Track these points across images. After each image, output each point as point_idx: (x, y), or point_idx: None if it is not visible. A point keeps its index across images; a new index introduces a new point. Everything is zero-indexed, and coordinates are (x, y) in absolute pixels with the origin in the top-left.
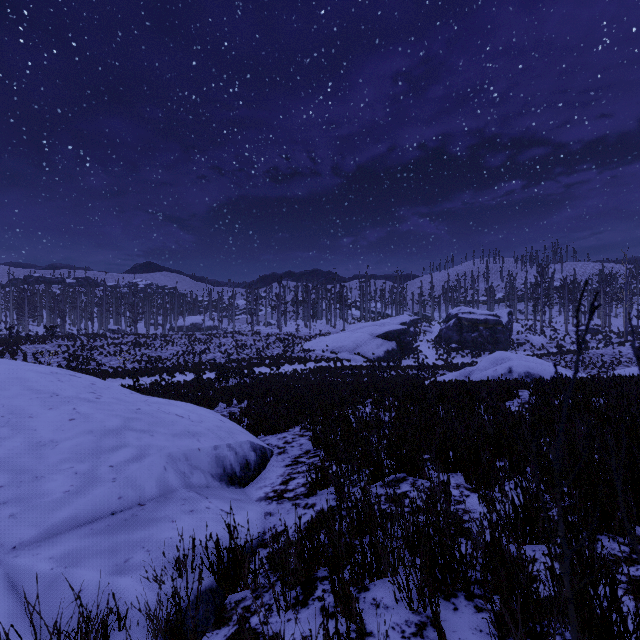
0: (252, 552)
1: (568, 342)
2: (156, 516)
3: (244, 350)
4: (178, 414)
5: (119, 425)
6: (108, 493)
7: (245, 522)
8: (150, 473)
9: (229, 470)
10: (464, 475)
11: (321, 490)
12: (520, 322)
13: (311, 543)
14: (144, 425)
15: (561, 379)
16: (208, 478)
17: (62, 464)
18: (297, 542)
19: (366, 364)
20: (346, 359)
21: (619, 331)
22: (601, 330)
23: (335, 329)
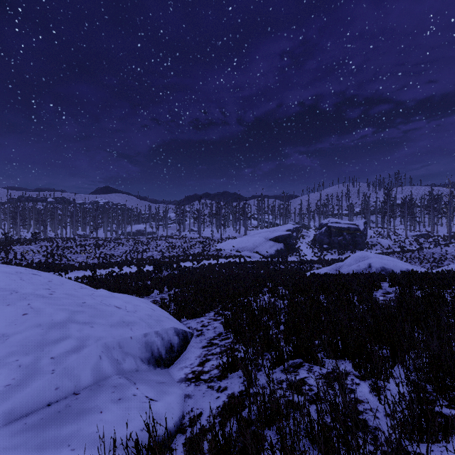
0: (169, 449)
1: (408, 244)
2: (87, 406)
3: (174, 249)
4: (117, 305)
5: (65, 318)
6: (46, 385)
7: (166, 408)
8: (86, 362)
9: (156, 353)
10: (353, 364)
11: (231, 373)
12: (372, 229)
13: (224, 438)
14: (86, 317)
15: (413, 274)
16: (138, 362)
17: (8, 357)
18: (211, 439)
19: (262, 260)
20: (247, 256)
21: (444, 236)
22: (431, 235)
23: (239, 234)
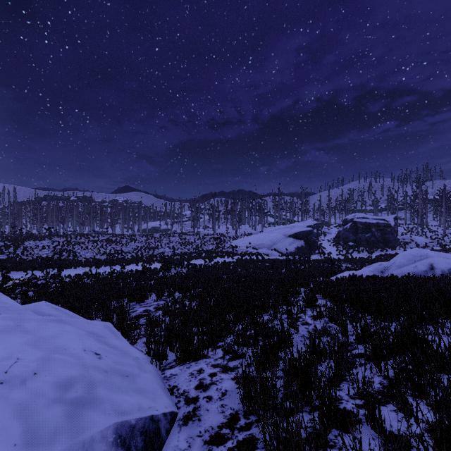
0: None
1: (447, 241)
2: None
3: (186, 246)
4: None
5: None
6: None
7: None
8: None
9: None
10: None
11: None
12: (402, 226)
13: None
14: None
15: None
16: None
17: None
18: None
19: (281, 258)
20: (265, 254)
21: None
22: None
23: (255, 231)
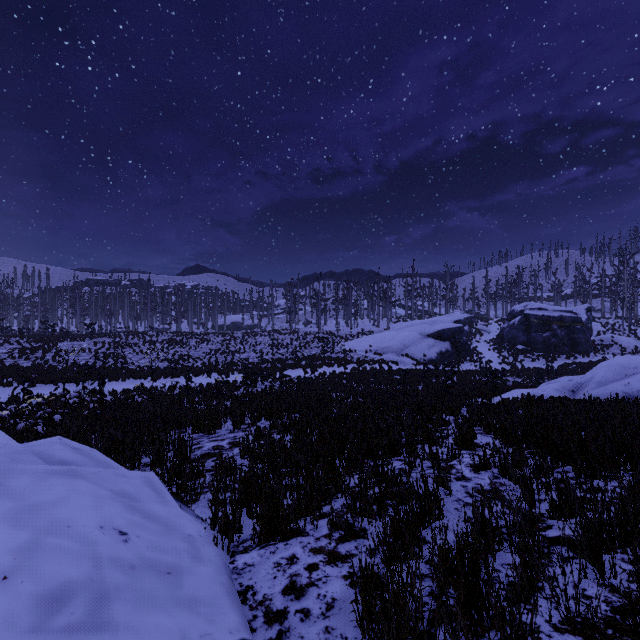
0: None
1: None
2: None
3: (279, 349)
4: None
5: None
6: None
7: None
8: None
9: None
10: None
11: None
12: (598, 320)
13: None
14: None
15: None
16: None
17: None
18: None
19: (416, 367)
20: (393, 361)
21: None
22: None
23: (378, 328)
